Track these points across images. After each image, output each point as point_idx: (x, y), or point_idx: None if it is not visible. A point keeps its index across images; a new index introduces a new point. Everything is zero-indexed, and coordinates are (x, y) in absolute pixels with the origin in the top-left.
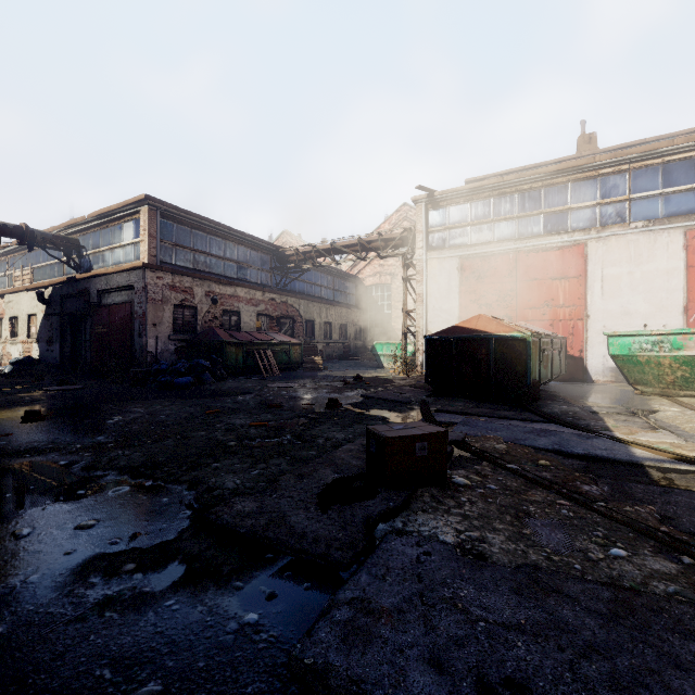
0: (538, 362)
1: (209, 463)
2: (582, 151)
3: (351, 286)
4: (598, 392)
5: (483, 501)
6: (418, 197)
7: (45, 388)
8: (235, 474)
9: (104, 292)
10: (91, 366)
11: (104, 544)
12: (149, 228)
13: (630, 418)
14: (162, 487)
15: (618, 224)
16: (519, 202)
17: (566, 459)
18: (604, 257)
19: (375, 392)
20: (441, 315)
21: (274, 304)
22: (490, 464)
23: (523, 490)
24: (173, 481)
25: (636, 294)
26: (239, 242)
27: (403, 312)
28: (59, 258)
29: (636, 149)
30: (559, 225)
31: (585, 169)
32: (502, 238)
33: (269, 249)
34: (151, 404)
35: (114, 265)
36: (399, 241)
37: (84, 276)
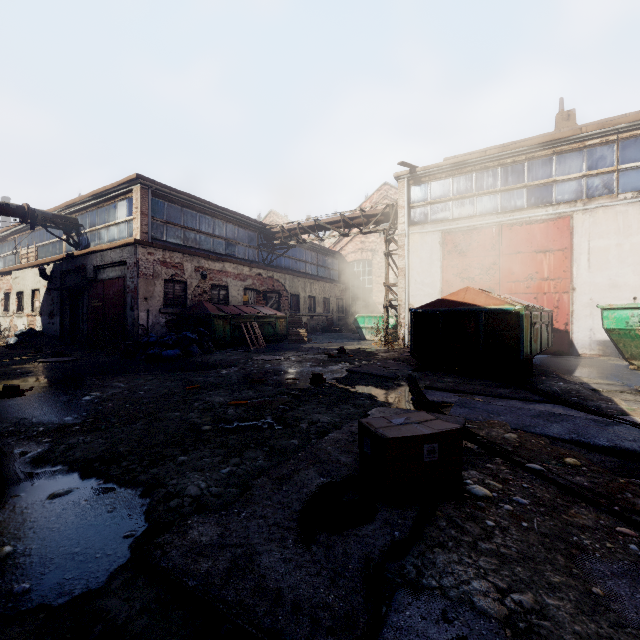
0: (529, 336)
1: (175, 455)
2: (561, 128)
3: (334, 262)
4: (588, 366)
5: (516, 526)
6: (400, 173)
7: (39, 360)
8: (202, 472)
9: (100, 268)
10: (88, 338)
11: (7, 593)
12: (141, 206)
13: (639, 398)
14: (113, 489)
15: (605, 195)
16: (502, 176)
17: (592, 454)
18: (591, 230)
19: (359, 366)
20: (423, 289)
21: (260, 279)
22: (505, 461)
23: (562, 505)
24: (127, 482)
25: (625, 267)
26: (227, 220)
27: (385, 286)
28: (59, 237)
29: (626, 118)
30: (544, 198)
31: (571, 141)
32: (484, 212)
33: (256, 226)
34: (134, 378)
35: (109, 242)
36: (380, 217)
37: (81, 253)
